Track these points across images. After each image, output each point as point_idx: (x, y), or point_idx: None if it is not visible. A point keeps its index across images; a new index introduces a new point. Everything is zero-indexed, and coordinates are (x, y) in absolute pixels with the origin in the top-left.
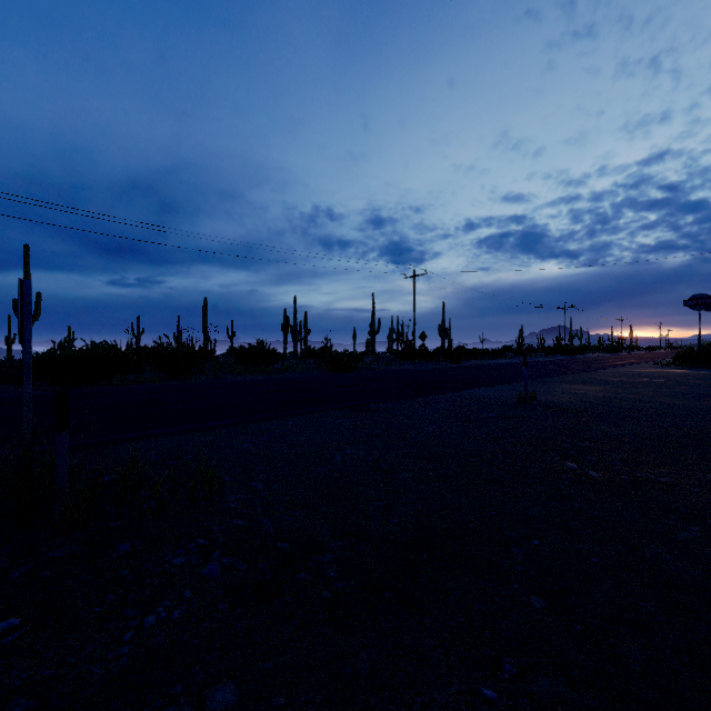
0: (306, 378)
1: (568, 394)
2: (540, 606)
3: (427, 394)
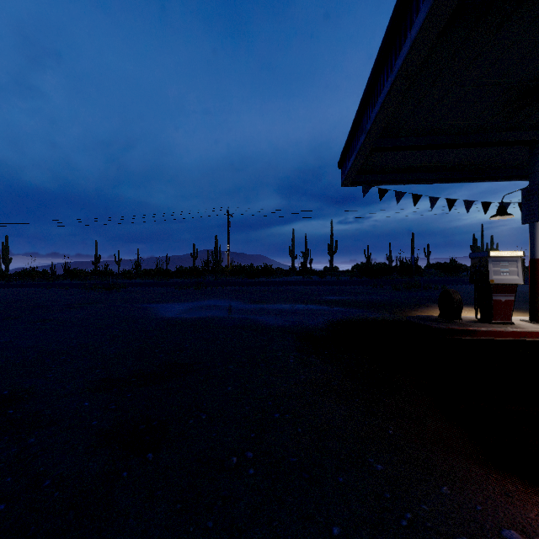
0: None
1: None
2: None
3: None
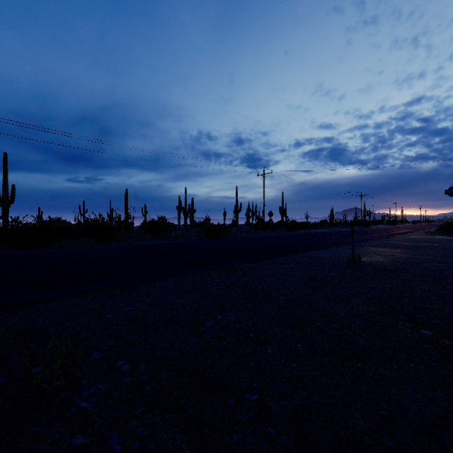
0: (190, 242)
1: (380, 256)
2: None
3: (278, 256)
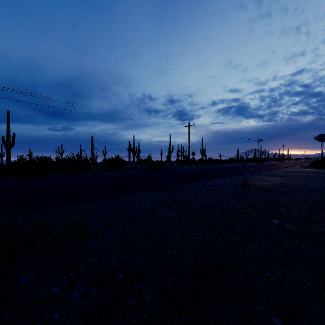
0: (138, 173)
1: (264, 181)
2: None
3: (196, 182)
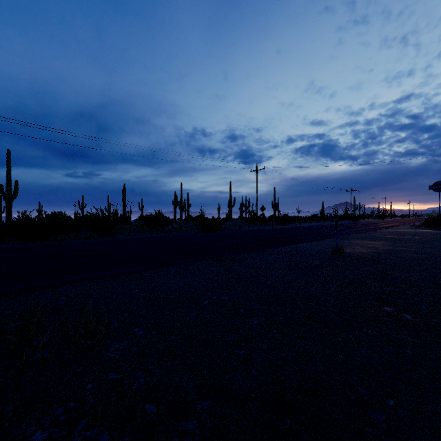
0: (187, 235)
1: (363, 248)
2: None
3: (268, 248)
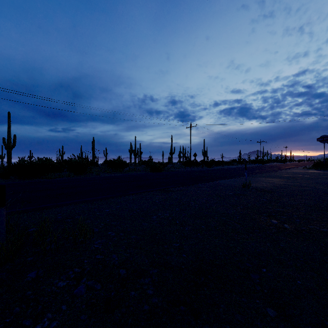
0: (140, 175)
1: (265, 183)
2: (273, 315)
3: (198, 183)
